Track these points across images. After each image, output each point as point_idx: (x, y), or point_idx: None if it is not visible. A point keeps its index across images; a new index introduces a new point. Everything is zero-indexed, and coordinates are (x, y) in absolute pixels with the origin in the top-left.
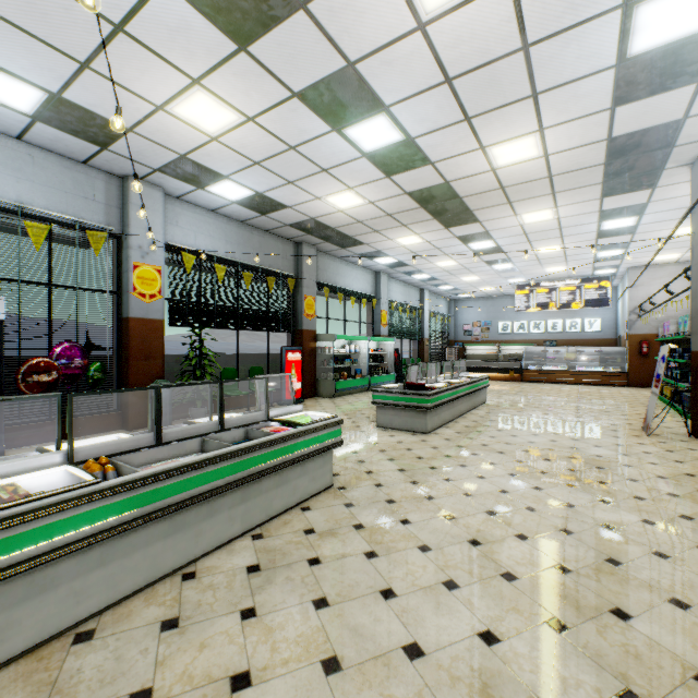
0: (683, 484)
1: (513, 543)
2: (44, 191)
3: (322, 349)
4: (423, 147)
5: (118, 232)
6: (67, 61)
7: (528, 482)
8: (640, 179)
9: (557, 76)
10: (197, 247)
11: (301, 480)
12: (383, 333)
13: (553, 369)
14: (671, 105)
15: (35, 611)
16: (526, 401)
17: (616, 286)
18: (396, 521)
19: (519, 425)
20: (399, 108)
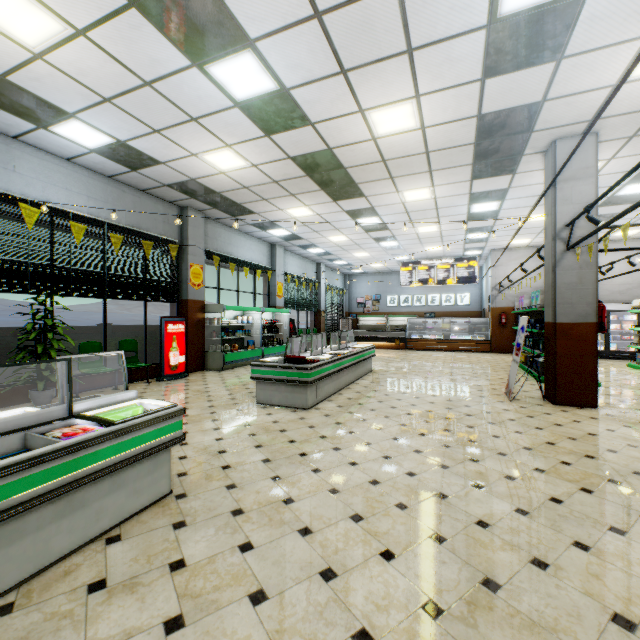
0: (546, 456)
1: (376, 569)
2: None
3: (211, 320)
4: (301, 103)
5: None
6: None
7: (402, 466)
8: (504, 163)
9: (432, 30)
10: (46, 199)
11: (112, 498)
12: (279, 304)
13: (432, 338)
14: (533, 84)
15: None
16: (408, 369)
17: (481, 266)
18: (234, 548)
19: (400, 395)
20: (267, 45)
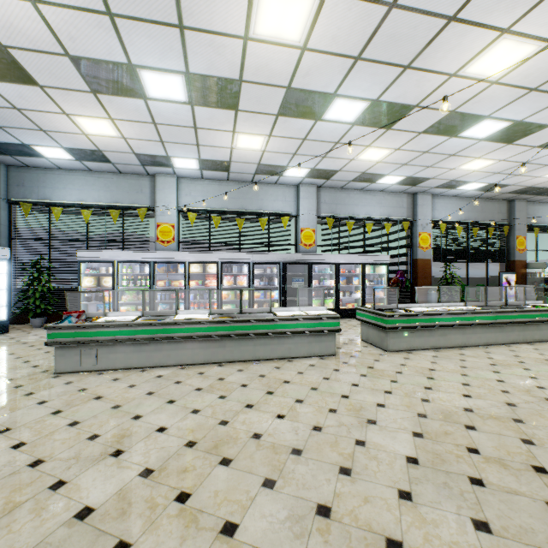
0: None
1: None
2: (387, 209)
3: (531, 274)
4: None
5: (411, 219)
6: (422, 168)
7: None
8: None
9: None
10: (445, 218)
11: (547, 331)
12: None
13: None
14: None
15: (473, 337)
16: None
17: None
18: None
19: None
20: None
